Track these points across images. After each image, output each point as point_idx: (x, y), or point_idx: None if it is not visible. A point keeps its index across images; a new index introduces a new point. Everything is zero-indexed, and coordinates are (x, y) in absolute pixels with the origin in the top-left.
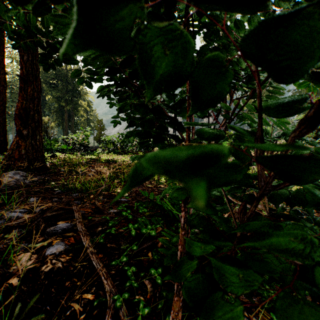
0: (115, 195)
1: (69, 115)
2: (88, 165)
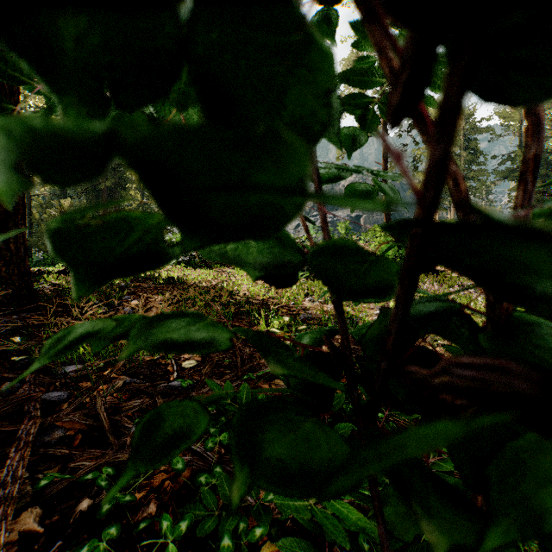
0: (166, 367)
1: (109, 197)
2: (125, 291)
